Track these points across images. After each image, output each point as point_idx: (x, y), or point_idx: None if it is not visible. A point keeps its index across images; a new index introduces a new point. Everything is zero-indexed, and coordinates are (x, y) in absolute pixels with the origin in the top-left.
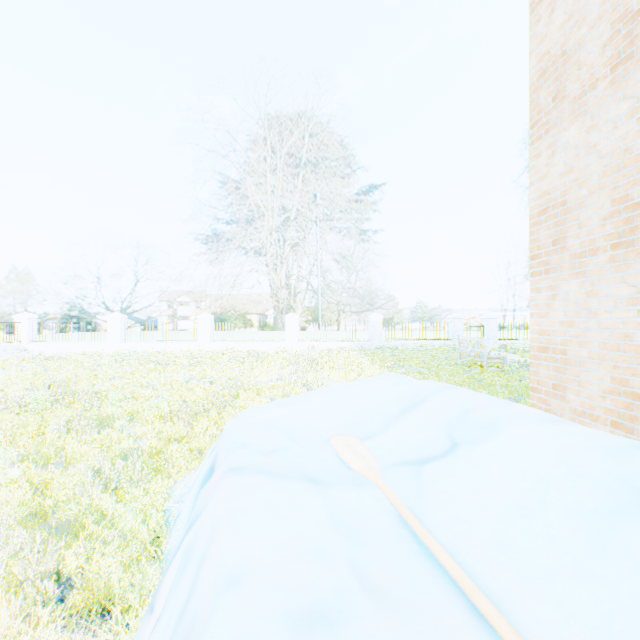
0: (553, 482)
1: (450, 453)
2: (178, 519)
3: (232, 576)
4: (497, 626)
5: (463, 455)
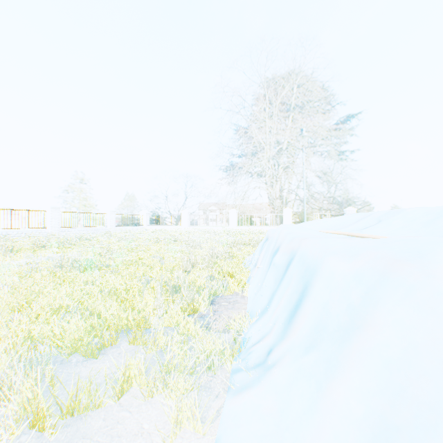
0: (418, 218)
1: (377, 224)
2: (251, 262)
3: (290, 233)
4: (376, 237)
5: (382, 222)
